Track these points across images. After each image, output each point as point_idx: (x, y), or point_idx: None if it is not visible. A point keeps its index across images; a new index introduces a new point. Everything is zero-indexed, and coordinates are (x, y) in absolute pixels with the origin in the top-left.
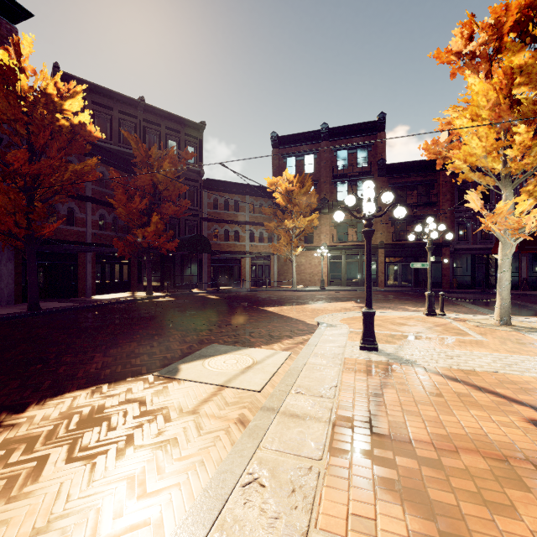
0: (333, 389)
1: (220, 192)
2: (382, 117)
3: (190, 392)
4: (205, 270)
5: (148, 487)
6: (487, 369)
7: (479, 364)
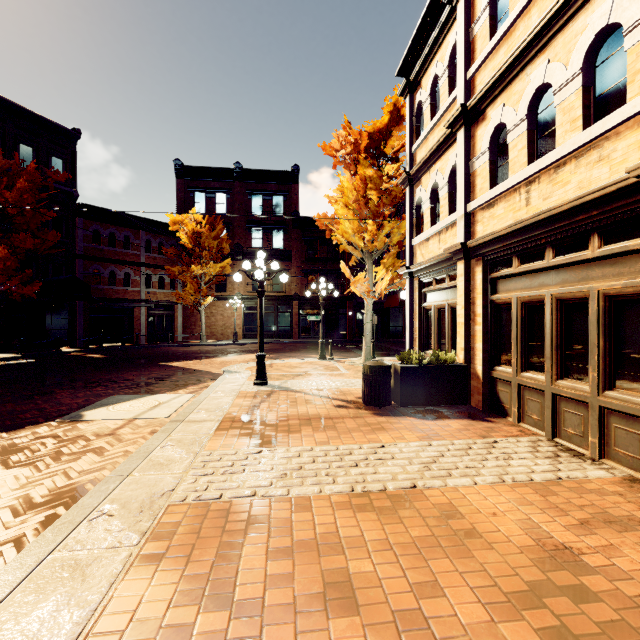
0: (226, 407)
1: (103, 223)
2: (296, 169)
3: (102, 426)
4: (80, 322)
5: (90, 465)
6: (333, 387)
7: (331, 385)
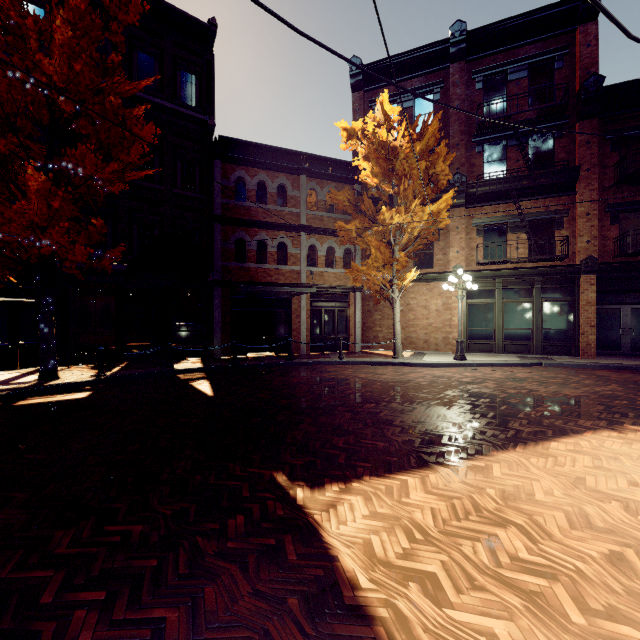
0: None
1: (248, 167)
2: None
3: None
4: (217, 320)
5: None
6: None
7: None
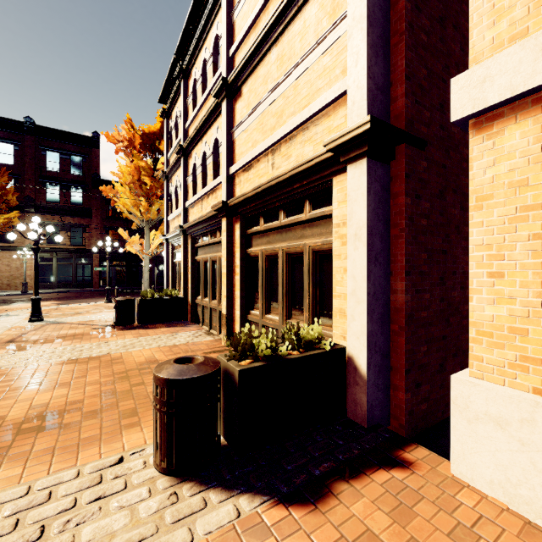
0: None
1: None
2: (96, 135)
3: None
4: None
5: None
6: (101, 319)
7: (100, 318)
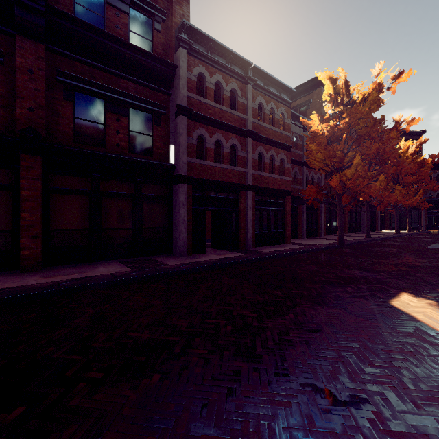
0: None
1: (433, 170)
2: None
3: None
4: (423, 219)
5: None
6: None
7: None
